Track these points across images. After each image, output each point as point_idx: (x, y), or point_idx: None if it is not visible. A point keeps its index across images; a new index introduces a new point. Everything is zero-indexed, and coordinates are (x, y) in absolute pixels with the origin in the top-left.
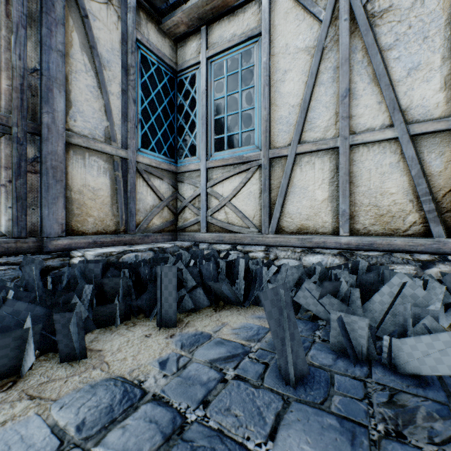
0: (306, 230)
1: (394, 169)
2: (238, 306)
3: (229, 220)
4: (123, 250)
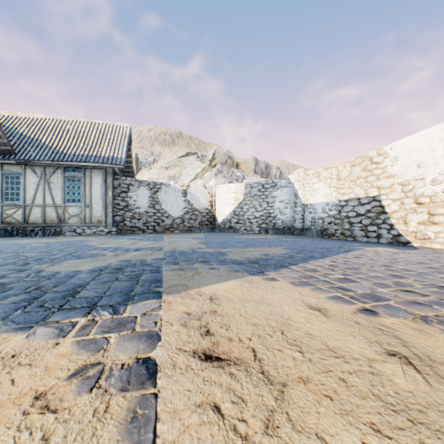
0: (36, 223)
1: (54, 212)
2: (15, 237)
3: (11, 221)
4: None
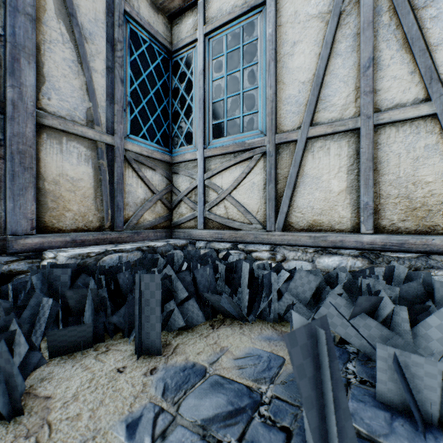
0: (320, 226)
1: (430, 152)
2: (241, 321)
3: (229, 215)
4: (104, 250)
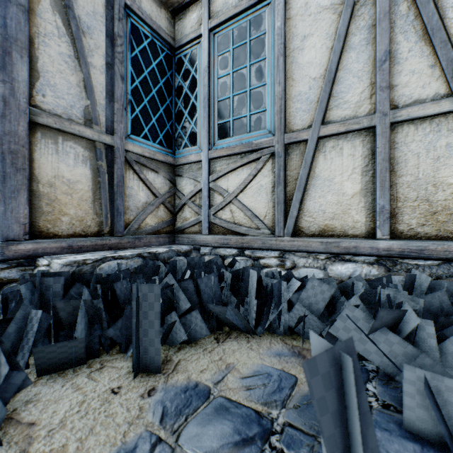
0: (332, 231)
1: (452, 152)
2: (248, 333)
3: (235, 219)
4: (102, 257)
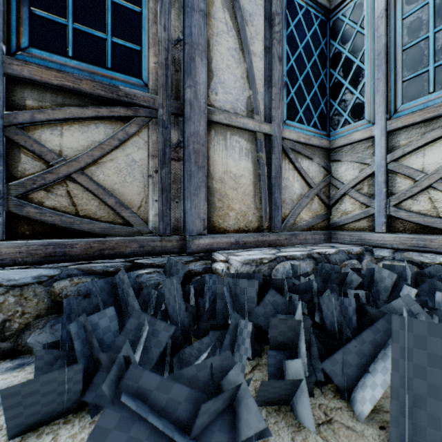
0: None
1: None
2: None
3: (439, 211)
4: (275, 256)
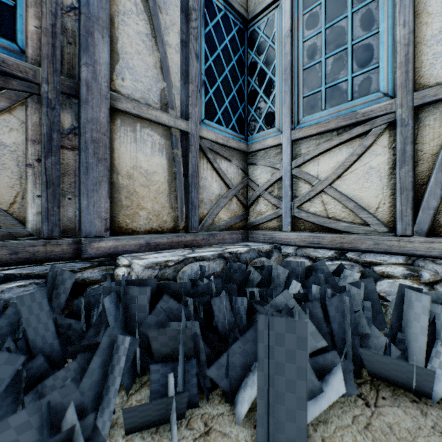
0: None
1: None
2: (412, 393)
3: (329, 213)
4: (183, 258)
